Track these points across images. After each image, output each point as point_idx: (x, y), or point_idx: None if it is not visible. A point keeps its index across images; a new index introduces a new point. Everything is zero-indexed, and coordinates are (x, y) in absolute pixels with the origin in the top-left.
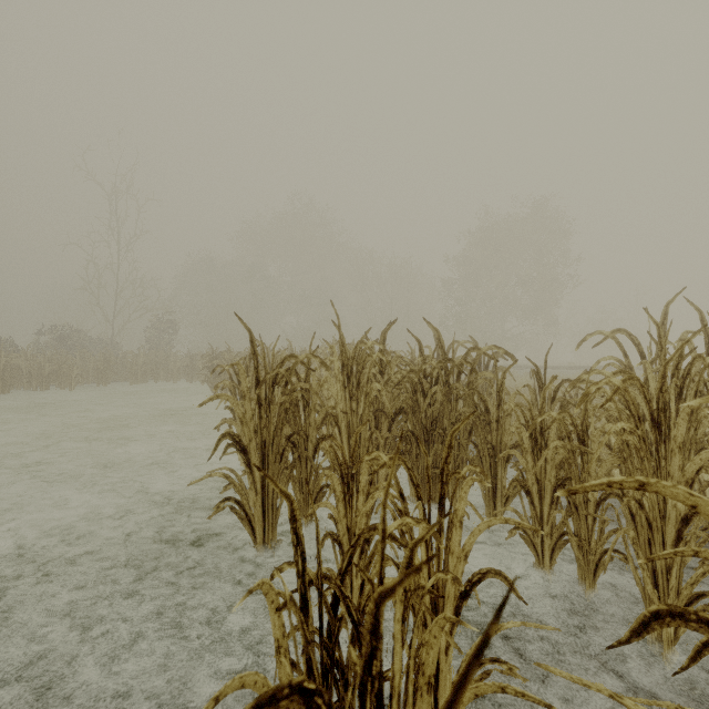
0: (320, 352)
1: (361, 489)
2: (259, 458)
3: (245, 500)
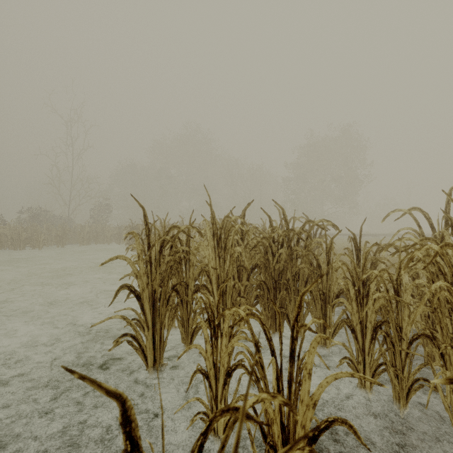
0: (202, 225)
1: (224, 333)
2: (150, 302)
3: (139, 334)
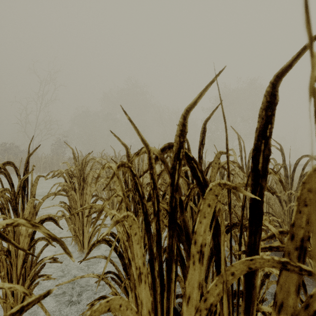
0: None
1: None
2: None
3: None
